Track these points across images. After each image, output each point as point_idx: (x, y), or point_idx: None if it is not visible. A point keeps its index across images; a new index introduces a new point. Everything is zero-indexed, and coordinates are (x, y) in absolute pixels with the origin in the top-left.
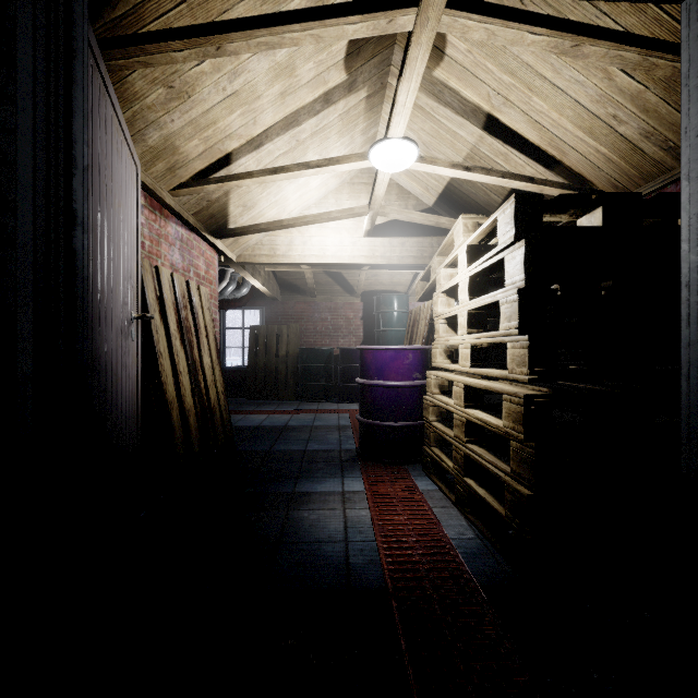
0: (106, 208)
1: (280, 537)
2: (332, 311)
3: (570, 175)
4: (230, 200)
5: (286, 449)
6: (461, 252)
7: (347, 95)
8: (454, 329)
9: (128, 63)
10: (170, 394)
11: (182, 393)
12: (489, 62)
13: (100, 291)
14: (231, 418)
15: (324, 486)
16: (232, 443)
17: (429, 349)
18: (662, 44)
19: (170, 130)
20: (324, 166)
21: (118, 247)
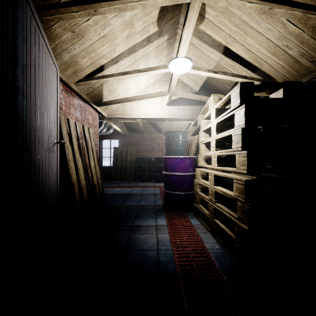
0: (39, 88)
1: (126, 247)
2: (151, 140)
3: (264, 75)
4: (103, 88)
5: (130, 204)
6: (212, 111)
7: (158, 38)
8: (208, 148)
9: (51, 18)
10: (74, 179)
11: (80, 178)
12: (226, 21)
13: (36, 129)
14: (105, 189)
15: (147, 222)
16: (104, 202)
17: (196, 158)
18: (313, 7)
19: (74, 53)
20: (147, 71)
21: (46, 107)
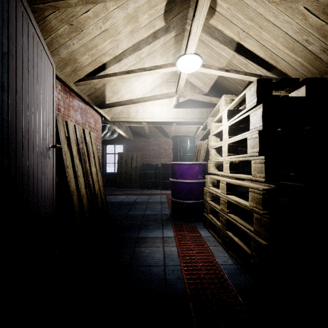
0: (28, 84)
1: (130, 262)
2: (157, 145)
3: (280, 74)
4: (106, 88)
5: (134, 214)
6: (224, 113)
7: (165, 34)
8: (219, 154)
9: (44, 7)
10: (72, 187)
11: (79, 186)
12: (239, 14)
13: (24, 130)
14: (108, 197)
15: (153, 234)
16: (107, 211)
17: (206, 164)
18: None
19: (72, 49)
20: (153, 69)
21: (38, 107)
